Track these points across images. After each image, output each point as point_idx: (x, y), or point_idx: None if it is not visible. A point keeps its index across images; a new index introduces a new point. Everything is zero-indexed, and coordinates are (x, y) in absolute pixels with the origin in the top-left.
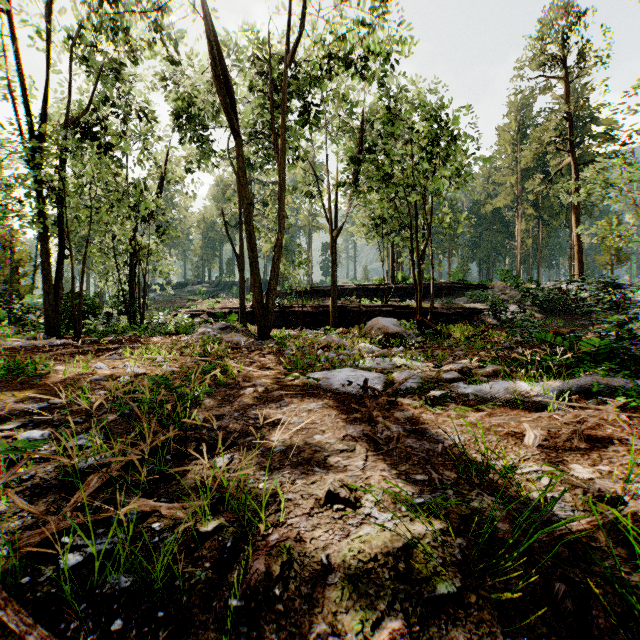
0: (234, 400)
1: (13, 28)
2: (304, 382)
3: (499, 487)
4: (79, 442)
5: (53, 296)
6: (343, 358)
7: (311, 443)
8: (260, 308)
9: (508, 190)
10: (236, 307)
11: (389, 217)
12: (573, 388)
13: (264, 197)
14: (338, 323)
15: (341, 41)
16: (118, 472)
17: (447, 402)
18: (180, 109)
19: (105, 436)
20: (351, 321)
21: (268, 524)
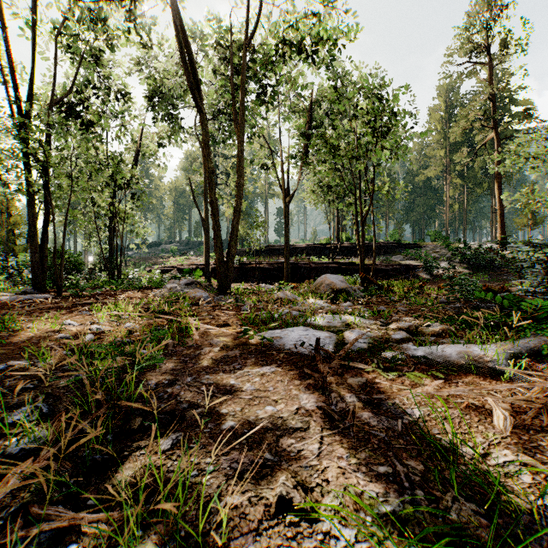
0: (189, 361)
1: (3, 18)
2: (258, 341)
3: (475, 487)
4: (19, 417)
5: (39, 255)
6: (295, 314)
7: (263, 418)
8: (221, 266)
9: (438, 162)
10: (202, 264)
11: (335, 185)
12: (522, 350)
13: (227, 168)
14: (291, 278)
15: (293, 28)
16: (47, 462)
17: (399, 365)
18: (153, 91)
19: (49, 408)
20: (302, 276)
21: (207, 547)
